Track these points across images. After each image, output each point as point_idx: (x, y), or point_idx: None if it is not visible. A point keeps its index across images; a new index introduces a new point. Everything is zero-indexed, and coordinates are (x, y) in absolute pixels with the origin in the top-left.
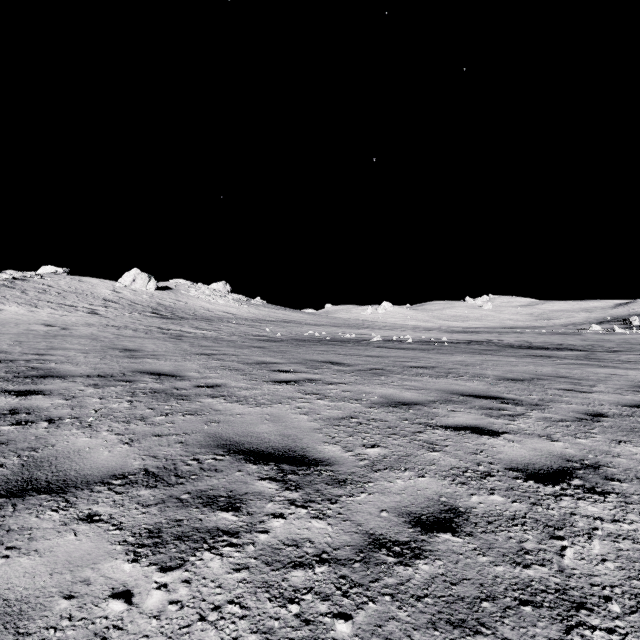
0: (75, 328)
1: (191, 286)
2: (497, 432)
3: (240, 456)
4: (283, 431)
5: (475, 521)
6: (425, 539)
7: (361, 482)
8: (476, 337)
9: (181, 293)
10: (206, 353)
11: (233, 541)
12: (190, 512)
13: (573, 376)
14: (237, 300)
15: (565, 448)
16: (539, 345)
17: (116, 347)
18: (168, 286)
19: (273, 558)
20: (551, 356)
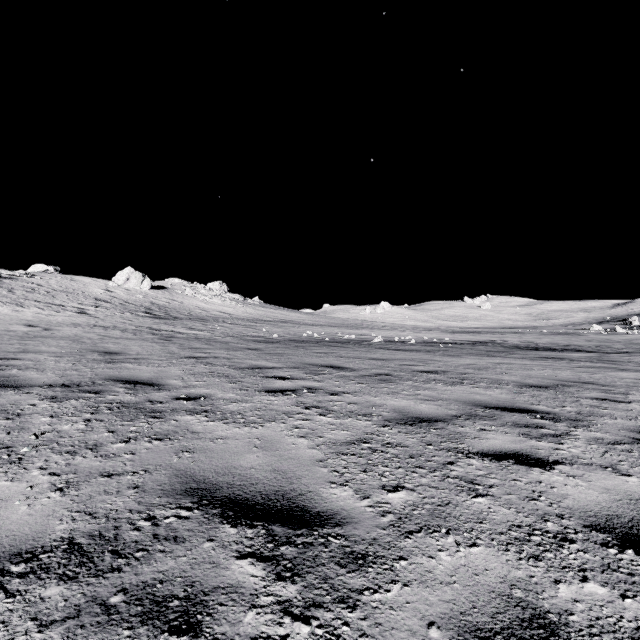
0: (59, 328)
1: (187, 285)
2: (548, 462)
3: (214, 510)
4: (276, 464)
5: None
6: None
7: (388, 559)
8: (479, 337)
9: (176, 292)
10: (195, 356)
11: None
12: (116, 639)
13: (598, 382)
14: (234, 300)
15: None
16: (546, 346)
17: (97, 350)
18: (163, 285)
19: None
20: (563, 358)
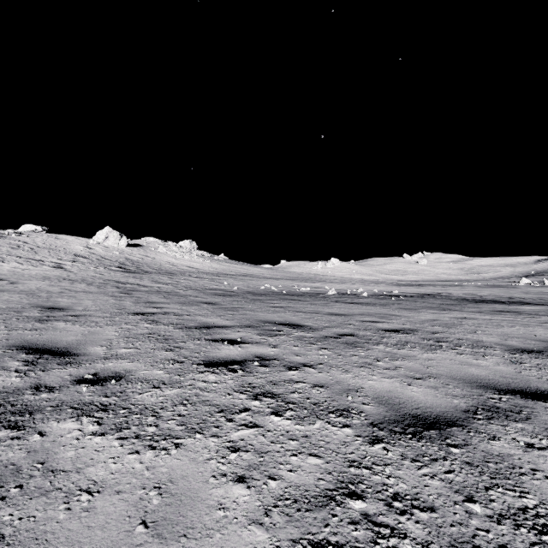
0: (25, 282)
1: (160, 243)
2: None
3: None
4: None
5: None
6: None
7: None
8: (424, 290)
9: (150, 249)
10: (144, 312)
11: None
12: None
13: None
14: (201, 256)
15: None
16: (491, 298)
17: (43, 305)
18: (139, 243)
19: None
20: (519, 312)
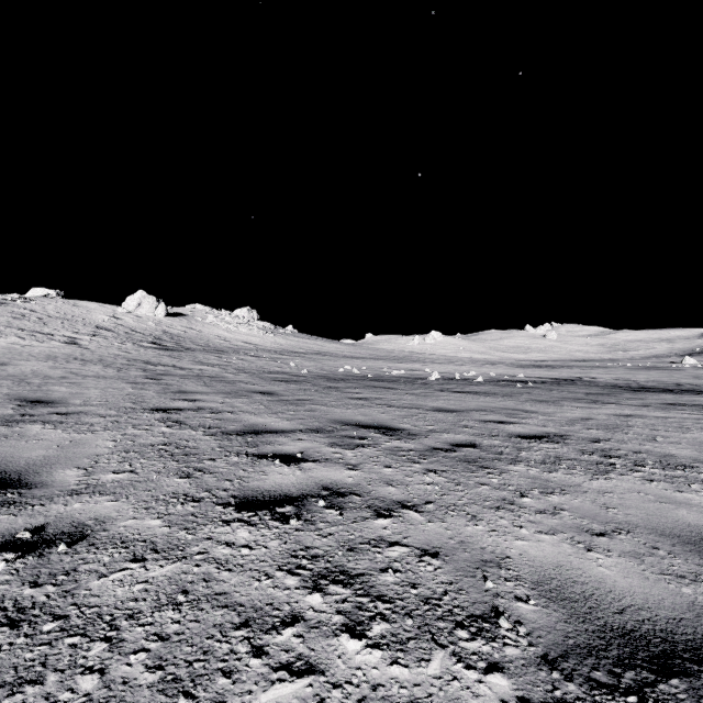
0: (20, 363)
1: (210, 312)
2: None
3: None
4: None
5: None
6: None
7: None
8: (557, 373)
9: (196, 320)
10: (168, 407)
11: None
12: None
13: None
14: (263, 328)
15: None
16: (653, 385)
17: (27, 396)
18: (182, 312)
19: None
20: (701, 405)
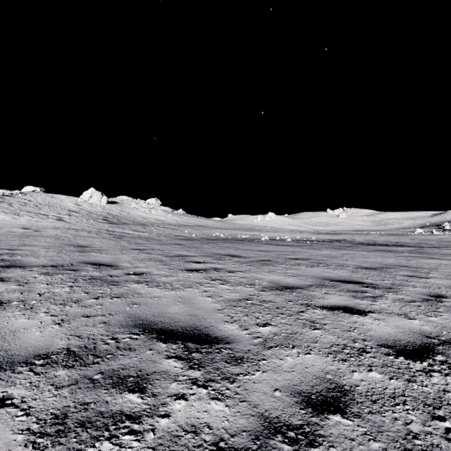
0: (45, 230)
1: (132, 201)
2: (364, 311)
3: (153, 335)
4: (191, 312)
5: (360, 400)
6: (317, 422)
7: (256, 360)
8: (336, 237)
9: (125, 206)
10: (139, 248)
11: (134, 427)
12: (99, 394)
13: (411, 265)
14: (165, 211)
15: (422, 325)
16: (381, 243)
17: (72, 244)
18: (116, 201)
19: (171, 448)
20: (392, 251)
